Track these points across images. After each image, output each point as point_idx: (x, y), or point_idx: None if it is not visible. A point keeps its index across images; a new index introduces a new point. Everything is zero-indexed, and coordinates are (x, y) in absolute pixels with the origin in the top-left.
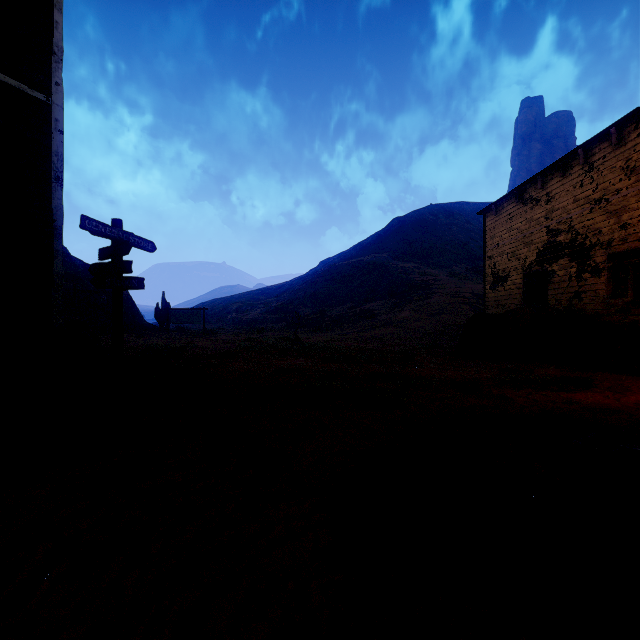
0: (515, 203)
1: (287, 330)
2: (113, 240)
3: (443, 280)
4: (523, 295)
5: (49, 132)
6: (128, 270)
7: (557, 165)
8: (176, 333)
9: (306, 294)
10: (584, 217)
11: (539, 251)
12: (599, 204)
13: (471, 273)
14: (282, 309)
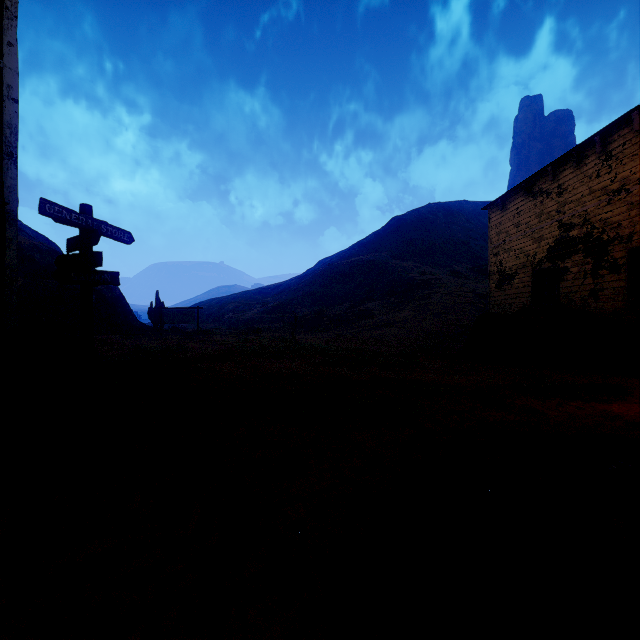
0: (523, 197)
1: (284, 330)
2: (81, 229)
3: (444, 279)
4: (532, 294)
5: None
6: (97, 263)
7: (570, 155)
8: (169, 333)
9: (304, 294)
10: (601, 209)
11: (550, 247)
12: (618, 195)
13: (472, 272)
14: (279, 309)
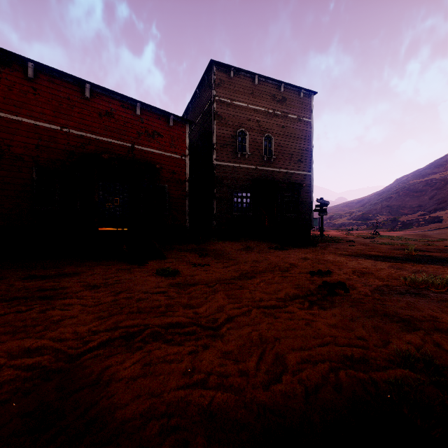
0: None
1: (368, 230)
2: (321, 203)
3: None
4: None
5: (311, 181)
6: (326, 211)
7: None
8: None
9: (382, 206)
10: None
11: None
12: None
13: None
14: (363, 217)
